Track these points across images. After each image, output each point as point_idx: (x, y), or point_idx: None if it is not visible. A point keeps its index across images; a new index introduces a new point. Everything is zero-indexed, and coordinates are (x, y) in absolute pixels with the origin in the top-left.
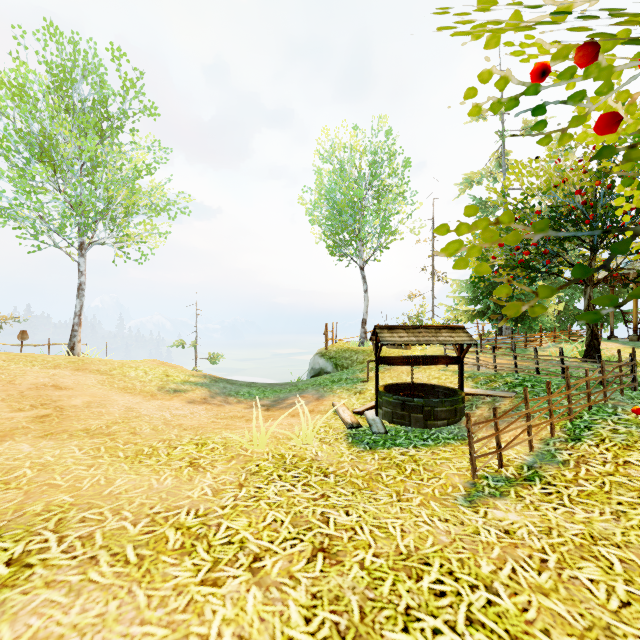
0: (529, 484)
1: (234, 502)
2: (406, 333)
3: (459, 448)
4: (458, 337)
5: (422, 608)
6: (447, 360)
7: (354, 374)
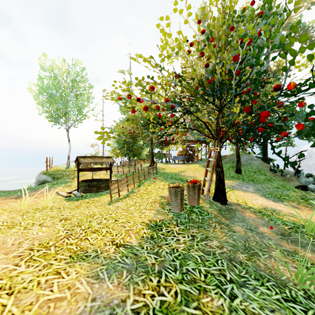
0: (125, 198)
1: (23, 218)
2: (90, 159)
3: (108, 195)
4: (109, 160)
5: (94, 220)
6: (106, 168)
7: (65, 180)
